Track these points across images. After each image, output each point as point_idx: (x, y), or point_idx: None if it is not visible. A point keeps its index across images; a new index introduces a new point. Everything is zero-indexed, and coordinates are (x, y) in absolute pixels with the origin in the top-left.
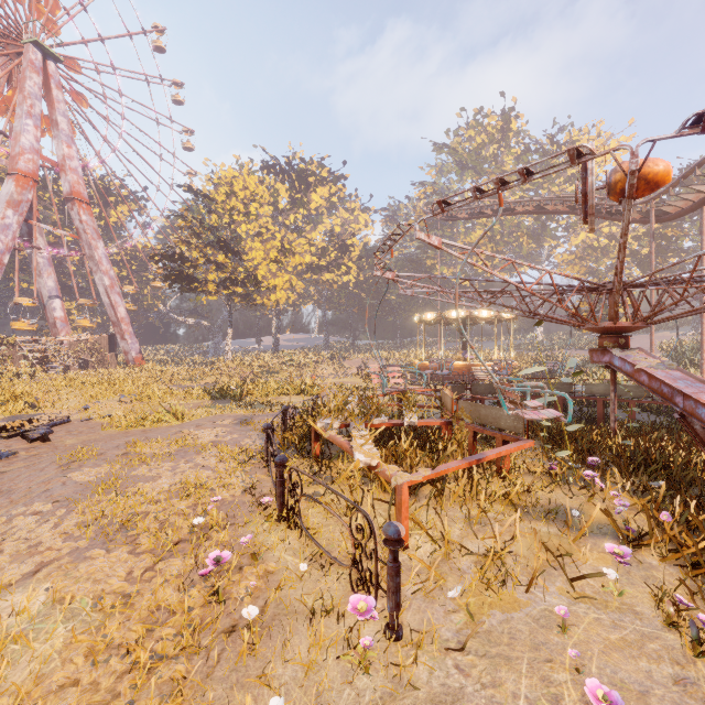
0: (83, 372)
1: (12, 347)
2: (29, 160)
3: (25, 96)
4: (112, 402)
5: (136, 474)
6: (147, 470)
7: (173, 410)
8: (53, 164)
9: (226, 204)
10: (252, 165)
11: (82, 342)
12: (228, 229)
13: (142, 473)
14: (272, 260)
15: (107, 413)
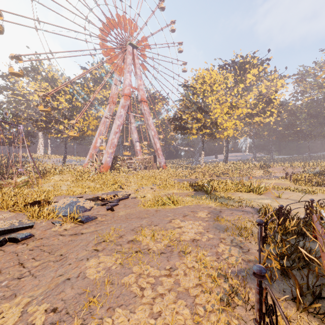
0: (144, 171)
1: (123, 161)
2: (128, 89)
3: (127, 65)
4: (148, 188)
5: (124, 281)
6: (135, 276)
7: (172, 198)
8: (135, 89)
9: (201, 89)
10: (214, 68)
11: (144, 158)
12: (202, 101)
13: (130, 281)
14: (225, 113)
15: (144, 195)
